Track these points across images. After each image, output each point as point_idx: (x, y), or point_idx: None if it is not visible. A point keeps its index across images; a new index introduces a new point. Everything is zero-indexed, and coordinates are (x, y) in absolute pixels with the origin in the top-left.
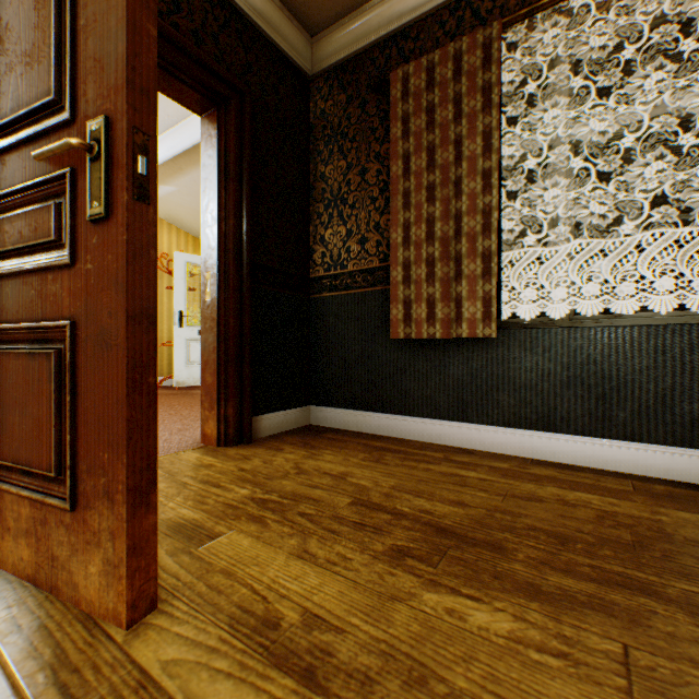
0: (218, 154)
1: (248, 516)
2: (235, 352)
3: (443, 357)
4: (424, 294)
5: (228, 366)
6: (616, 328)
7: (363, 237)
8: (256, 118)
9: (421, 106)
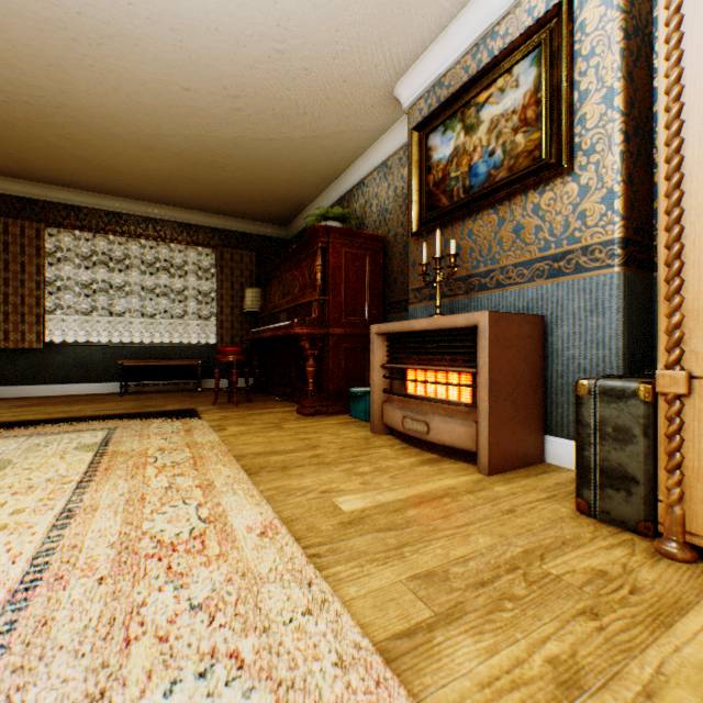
0: None
1: None
2: None
3: (15, 357)
4: (4, 328)
5: None
6: (93, 346)
7: None
8: None
9: (2, 240)
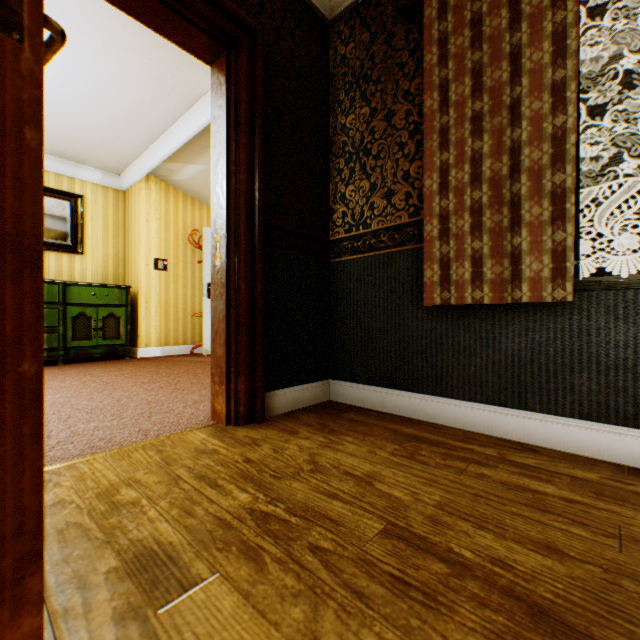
0: (228, 103)
1: (240, 544)
2: (246, 321)
3: (492, 327)
4: (467, 250)
5: (238, 336)
6: None
7: (388, 190)
8: (269, 64)
9: (463, 20)
